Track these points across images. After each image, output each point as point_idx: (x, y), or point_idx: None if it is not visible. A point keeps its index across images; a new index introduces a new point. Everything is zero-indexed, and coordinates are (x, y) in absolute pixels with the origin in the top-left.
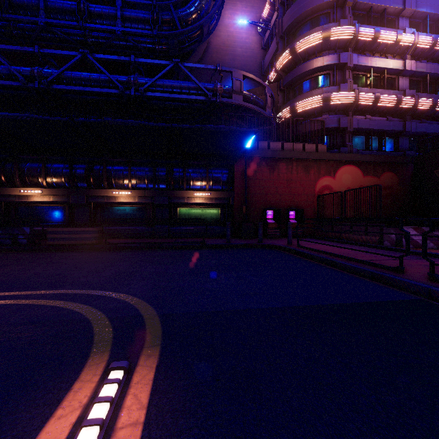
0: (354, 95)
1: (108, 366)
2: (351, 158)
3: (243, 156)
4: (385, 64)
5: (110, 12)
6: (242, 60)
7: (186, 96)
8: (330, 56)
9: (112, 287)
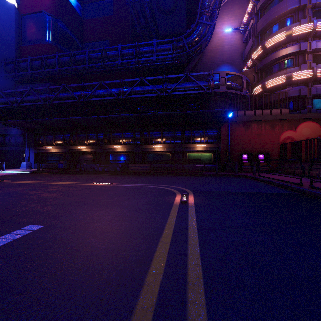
0: (313, 72)
1: (181, 195)
2: (310, 117)
3: (227, 121)
4: None
5: (150, 49)
6: (228, 53)
7: (192, 91)
8: (293, 46)
9: (169, 184)
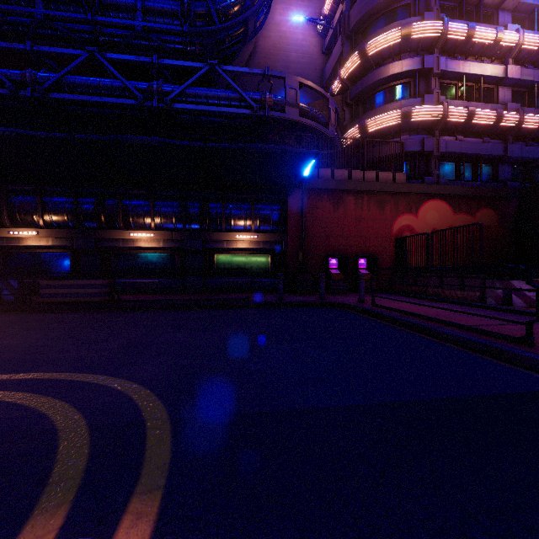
0: (443, 110)
1: None
2: (438, 191)
3: (300, 187)
4: (481, 70)
5: (128, 1)
6: (297, 67)
7: (226, 109)
8: (411, 60)
9: (110, 368)
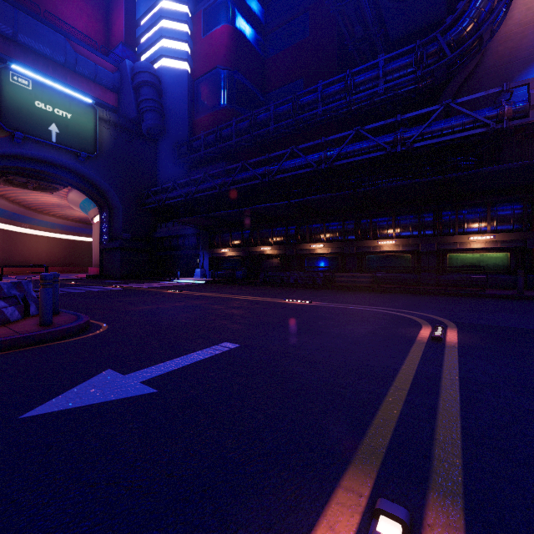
0: None
1: (433, 327)
2: None
3: None
4: None
5: (373, 75)
6: None
7: (459, 134)
8: None
9: (409, 310)
